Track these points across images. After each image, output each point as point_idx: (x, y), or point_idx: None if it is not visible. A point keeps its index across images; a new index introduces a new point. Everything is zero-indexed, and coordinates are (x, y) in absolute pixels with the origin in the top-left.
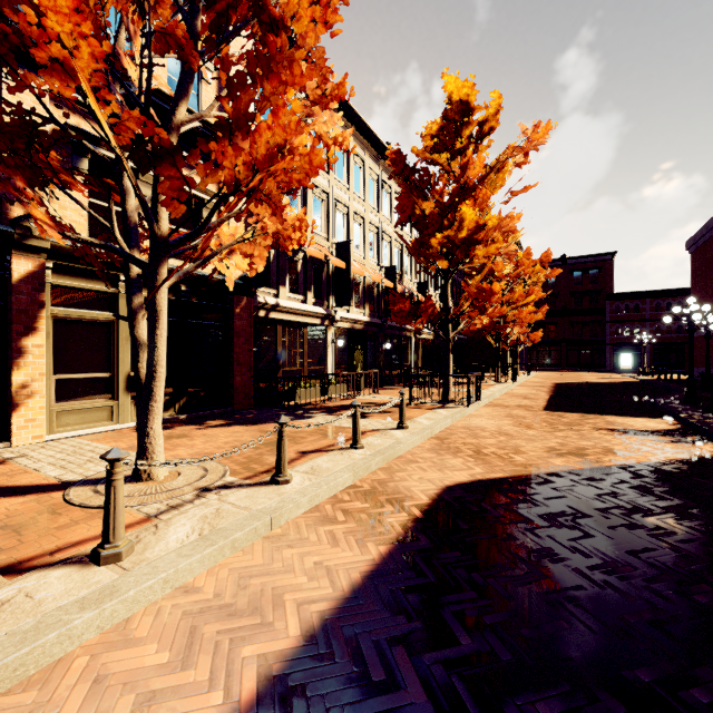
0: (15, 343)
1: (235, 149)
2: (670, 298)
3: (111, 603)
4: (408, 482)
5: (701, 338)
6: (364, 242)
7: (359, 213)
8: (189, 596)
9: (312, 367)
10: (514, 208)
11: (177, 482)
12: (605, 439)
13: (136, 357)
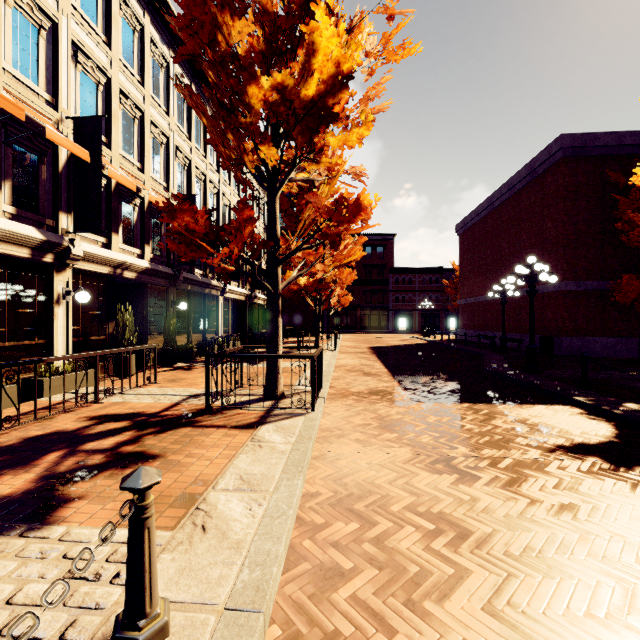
0: None
1: None
2: (431, 274)
3: None
4: None
5: (469, 305)
6: (143, 147)
7: (131, 97)
8: None
9: (7, 342)
10: (389, 71)
11: None
12: (636, 503)
13: None
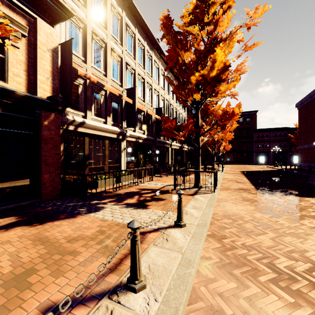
0: None
1: None
2: (281, 131)
3: None
4: None
5: (304, 149)
6: (144, 92)
7: (141, 75)
8: None
9: (111, 164)
10: (247, 57)
11: None
12: None
13: None
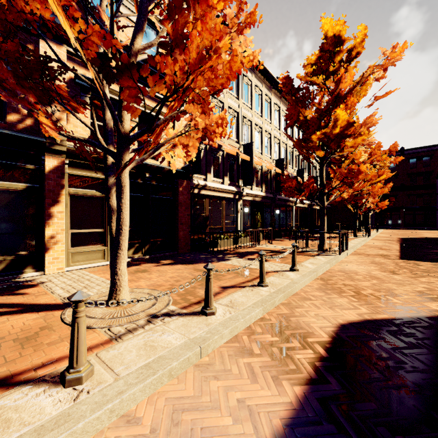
0: (46, 210)
1: (175, 63)
2: None
3: (61, 436)
4: (307, 318)
5: None
6: (262, 143)
7: (258, 124)
8: (130, 428)
9: (228, 225)
10: (377, 109)
11: (135, 308)
12: None
13: (110, 219)
